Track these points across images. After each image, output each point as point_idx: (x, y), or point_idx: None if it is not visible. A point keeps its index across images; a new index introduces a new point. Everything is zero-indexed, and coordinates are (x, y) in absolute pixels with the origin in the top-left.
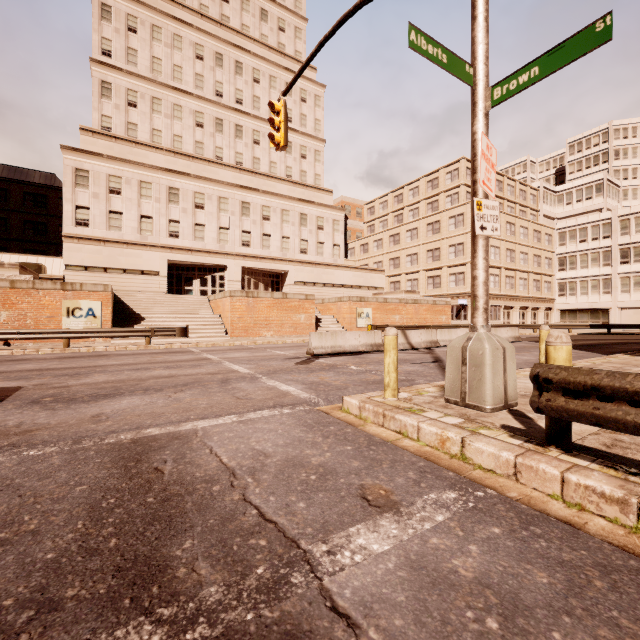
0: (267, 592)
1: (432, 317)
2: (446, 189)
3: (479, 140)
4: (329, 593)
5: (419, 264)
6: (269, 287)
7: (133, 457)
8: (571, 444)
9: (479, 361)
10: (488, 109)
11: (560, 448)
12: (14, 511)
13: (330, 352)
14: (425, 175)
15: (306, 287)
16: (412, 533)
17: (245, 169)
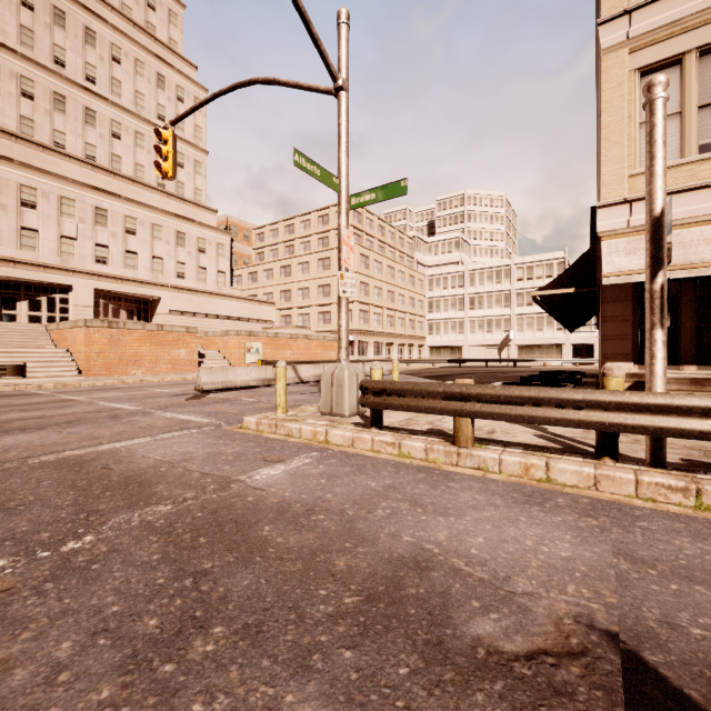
0: (219, 490)
1: (322, 353)
2: (336, 227)
3: (343, 230)
4: (251, 486)
5: (310, 299)
6: (134, 315)
7: (73, 466)
8: (382, 425)
9: (341, 383)
10: (348, 210)
11: (377, 427)
12: (2, 497)
13: (221, 388)
14: (316, 209)
15: (184, 317)
16: (292, 467)
17: (100, 166)
